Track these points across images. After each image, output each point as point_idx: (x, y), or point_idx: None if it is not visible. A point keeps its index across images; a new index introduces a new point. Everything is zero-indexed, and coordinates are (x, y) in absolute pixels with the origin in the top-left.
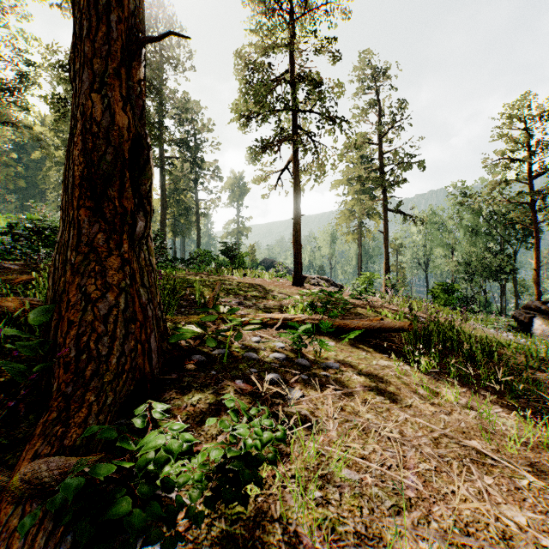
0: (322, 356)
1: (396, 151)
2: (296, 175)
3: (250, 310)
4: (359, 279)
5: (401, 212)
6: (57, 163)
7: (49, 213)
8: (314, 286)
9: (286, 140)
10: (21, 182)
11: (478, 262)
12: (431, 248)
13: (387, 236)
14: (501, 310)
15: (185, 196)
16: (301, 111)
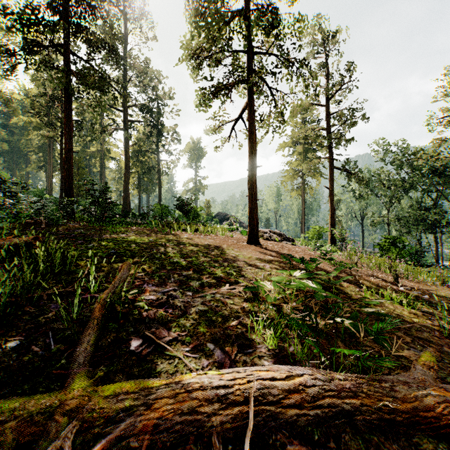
0: None
1: (341, 112)
2: (251, 122)
3: (182, 318)
4: (309, 232)
5: (345, 169)
6: (35, 128)
7: None
8: (267, 240)
9: (241, 81)
10: (5, 145)
11: (415, 216)
12: (367, 203)
13: (332, 191)
14: (436, 259)
15: (148, 157)
16: (257, 53)
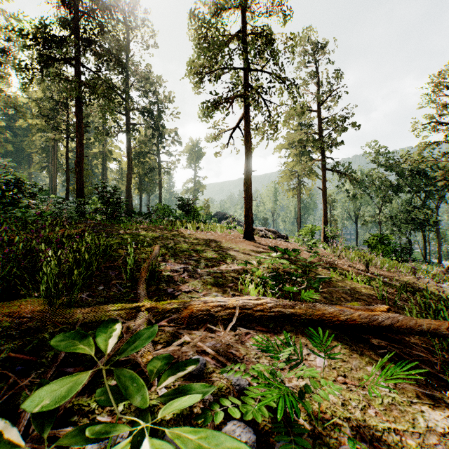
0: (321, 413)
1: (333, 117)
2: (247, 132)
3: (195, 281)
4: (302, 230)
5: (337, 171)
6: (39, 130)
7: (11, 169)
8: (262, 237)
9: (238, 96)
10: (9, 146)
11: (404, 215)
12: (361, 203)
13: (325, 192)
14: (425, 257)
15: (149, 158)
16: (252, 70)
